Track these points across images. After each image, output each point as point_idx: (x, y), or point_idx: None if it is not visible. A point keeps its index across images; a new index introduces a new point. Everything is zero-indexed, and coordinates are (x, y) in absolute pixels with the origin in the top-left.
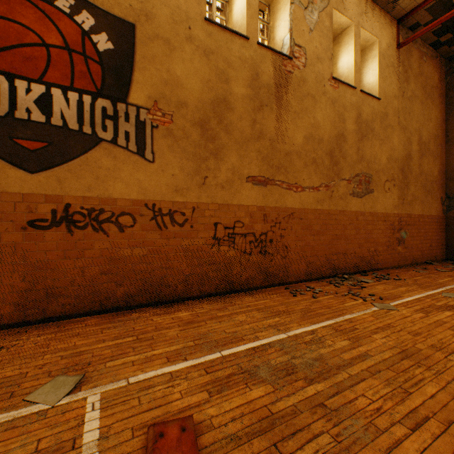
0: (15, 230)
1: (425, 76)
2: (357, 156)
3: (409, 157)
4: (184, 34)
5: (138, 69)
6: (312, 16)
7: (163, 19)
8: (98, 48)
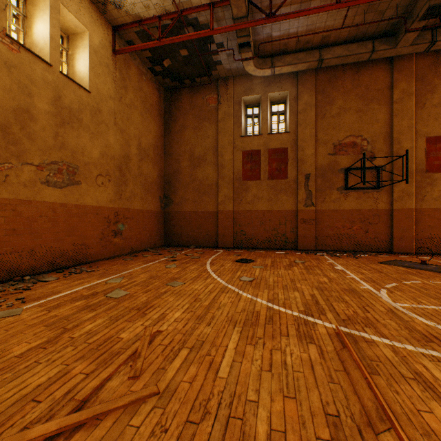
0: None
1: (145, 93)
2: (55, 142)
3: (129, 158)
4: None
5: None
6: None
7: None
8: None
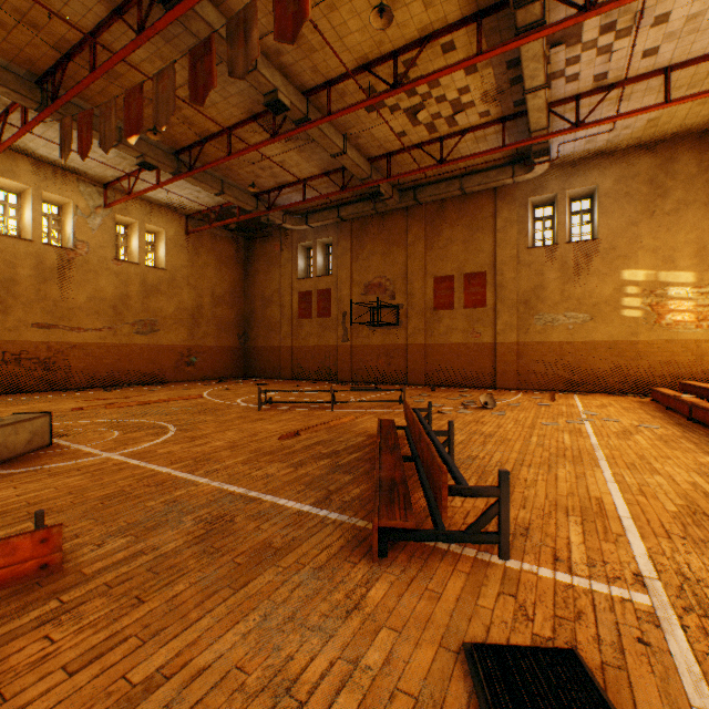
0: None
1: (220, 251)
2: (142, 308)
3: (201, 307)
4: None
5: None
6: (96, 221)
7: None
8: None
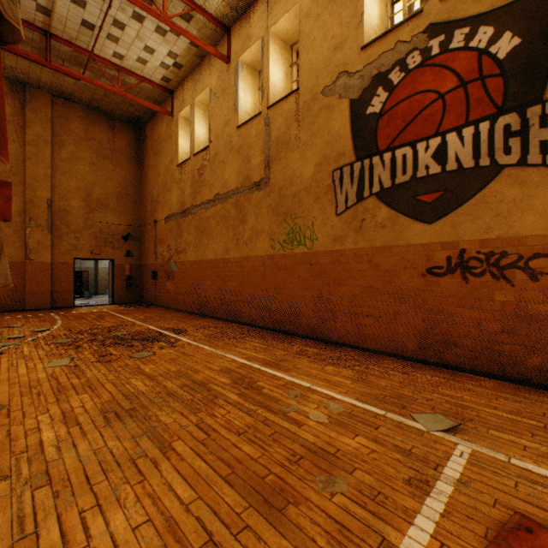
0: (416, 276)
1: None
2: None
3: None
4: None
5: None
6: None
7: None
8: (498, 57)
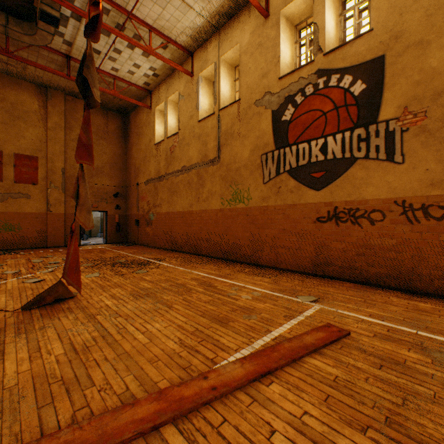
0: (310, 223)
1: None
2: None
3: None
4: (441, 19)
5: (387, 89)
6: None
7: (413, 26)
8: (354, 94)
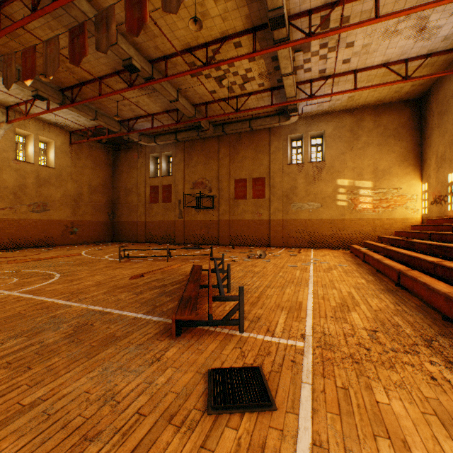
0: None
1: (95, 157)
2: (37, 194)
3: (81, 194)
4: None
5: None
6: None
7: None
8: None
